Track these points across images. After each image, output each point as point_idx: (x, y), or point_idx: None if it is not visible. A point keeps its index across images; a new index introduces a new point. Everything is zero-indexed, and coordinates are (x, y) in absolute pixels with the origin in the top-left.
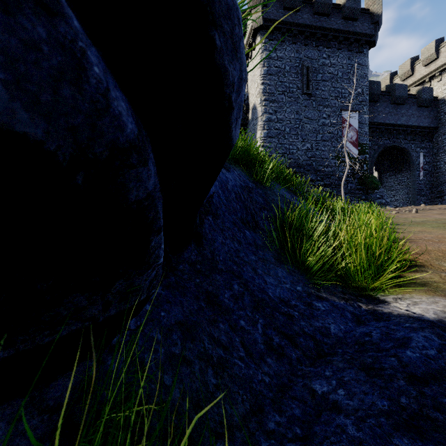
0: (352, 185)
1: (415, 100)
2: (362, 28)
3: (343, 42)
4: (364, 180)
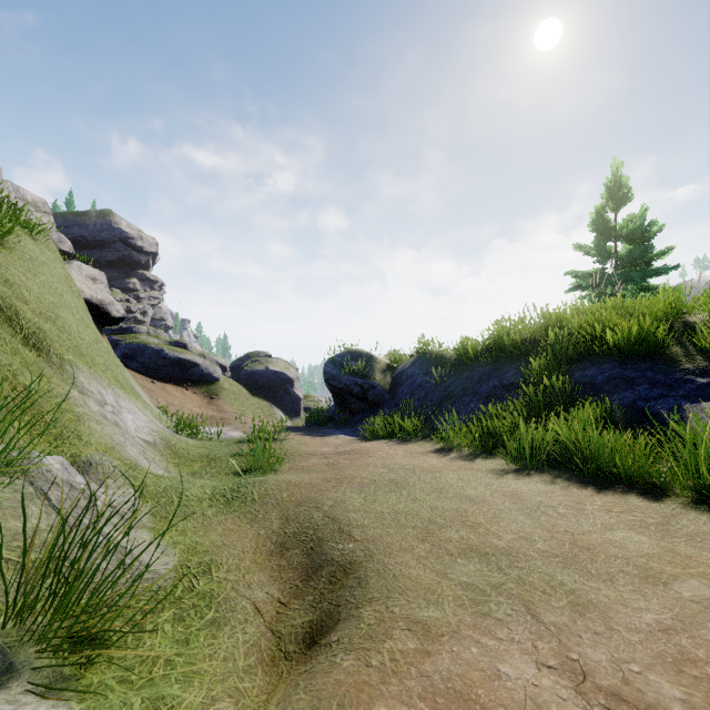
0: None
1: None
2: None
3: None
4: None
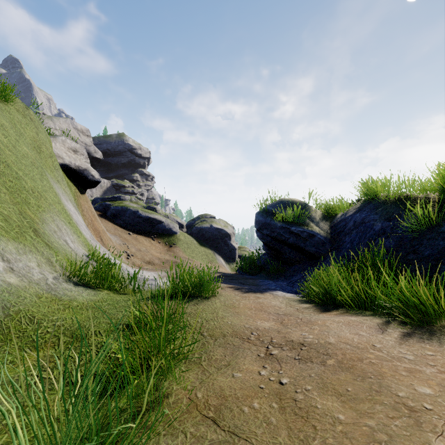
0: None
1: None
2: None
3: None
4: None
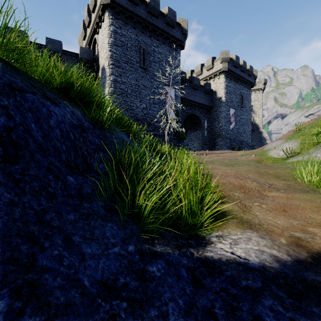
0: (172, 136)
1: (203, 88)
2: (177, 35)
3: (166, 39)
4: (178, 133)
